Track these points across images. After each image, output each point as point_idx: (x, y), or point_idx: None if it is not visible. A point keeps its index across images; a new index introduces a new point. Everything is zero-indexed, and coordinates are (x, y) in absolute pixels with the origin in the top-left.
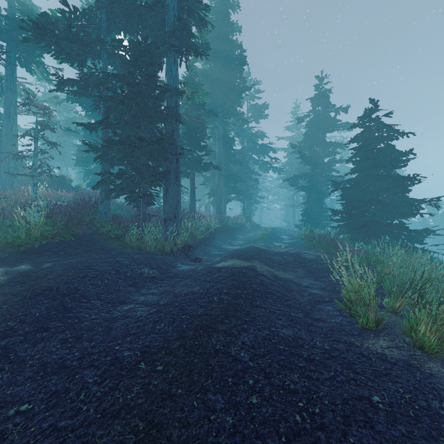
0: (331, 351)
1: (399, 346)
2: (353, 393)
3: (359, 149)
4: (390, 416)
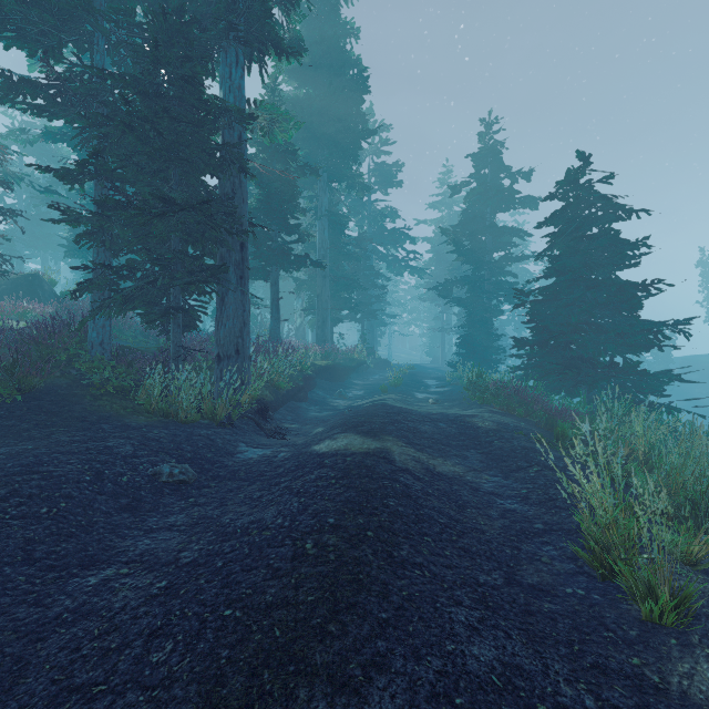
0: None
1: None
2: None
3: (560, 236)
4: None
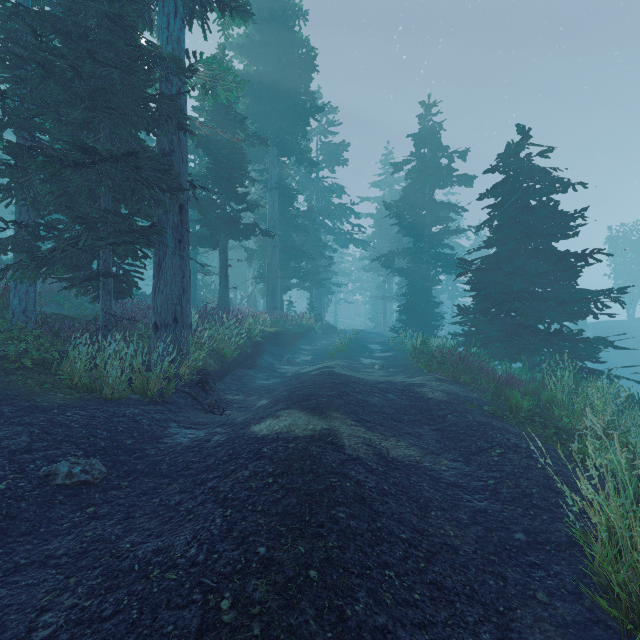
0: None
1: None
2: None
3: (501, 207)
4: None
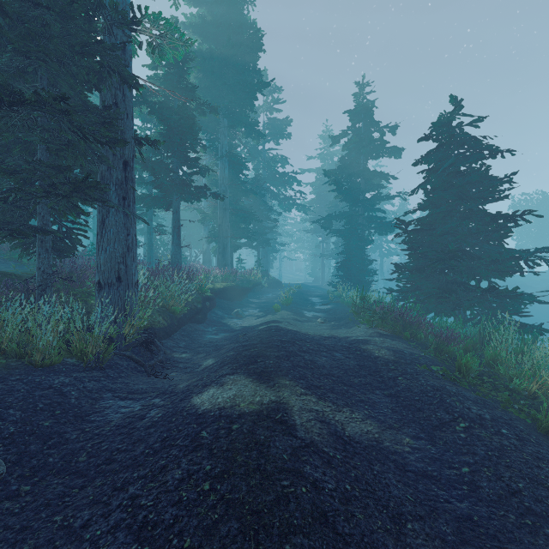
0: None
1: None
2: None
3: (435, 172)
4: None
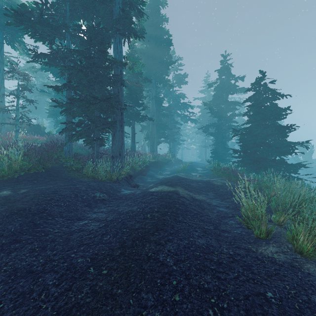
0: (234, 256)
1: (284, 251)
2: (252, 290)
3: (252, 106)
4: (280, 309)
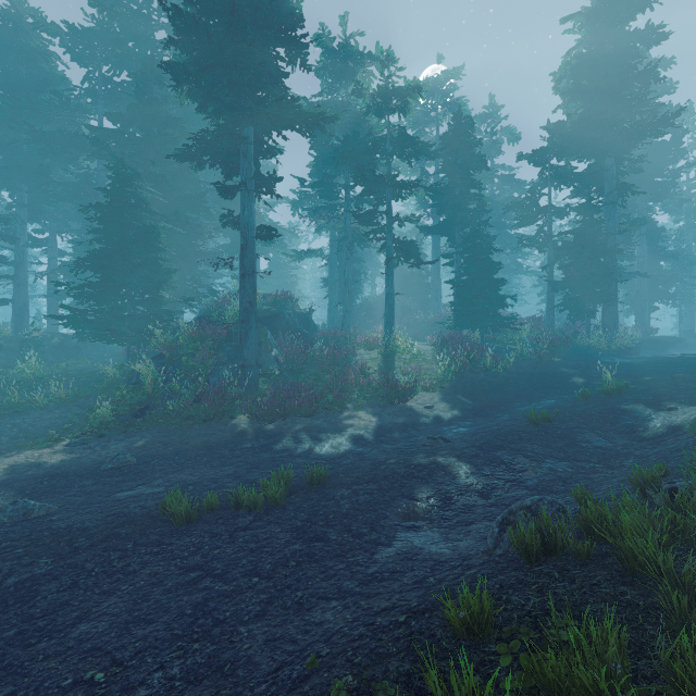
0: None
1: None
2: None
3: None
4: None
